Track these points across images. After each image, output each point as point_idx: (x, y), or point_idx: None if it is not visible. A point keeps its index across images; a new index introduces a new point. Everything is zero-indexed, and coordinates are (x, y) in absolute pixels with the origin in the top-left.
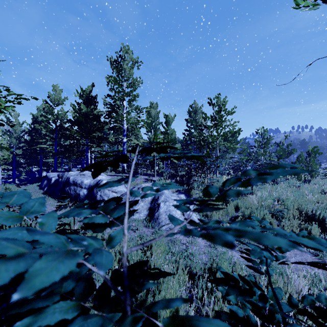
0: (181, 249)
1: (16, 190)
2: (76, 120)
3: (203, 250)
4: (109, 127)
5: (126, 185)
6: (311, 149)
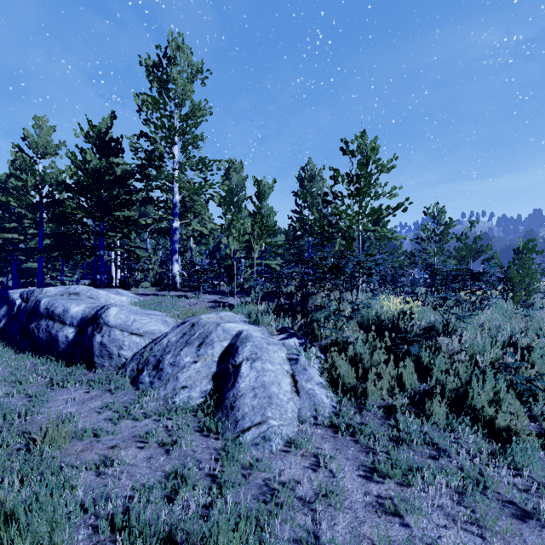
0: (298, 533)
1: None
2: (76, 184)
3: (368, 534)
4: (143, 198)
5: (170, 316)
6: (523, 244)
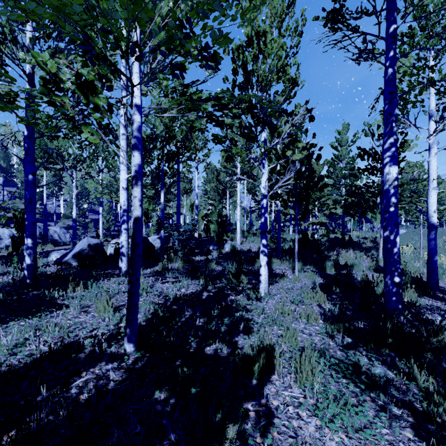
0: None
1: None
2: None
3: None
4: None
5: None
6: None
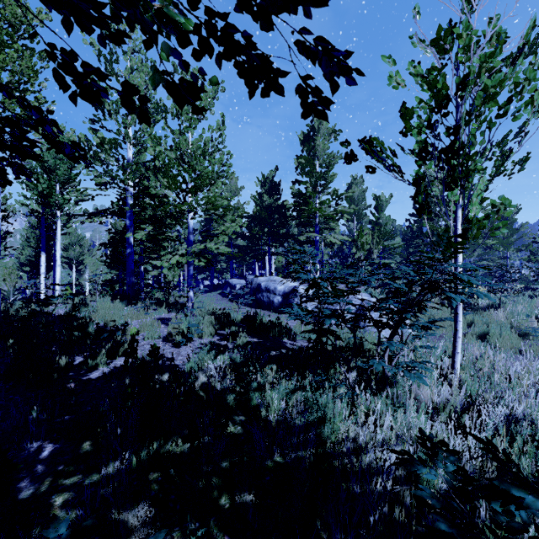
0: None
1: (201, 297)
2: (258, 216)
3: None
4: (298, 223)
5: None
6: None
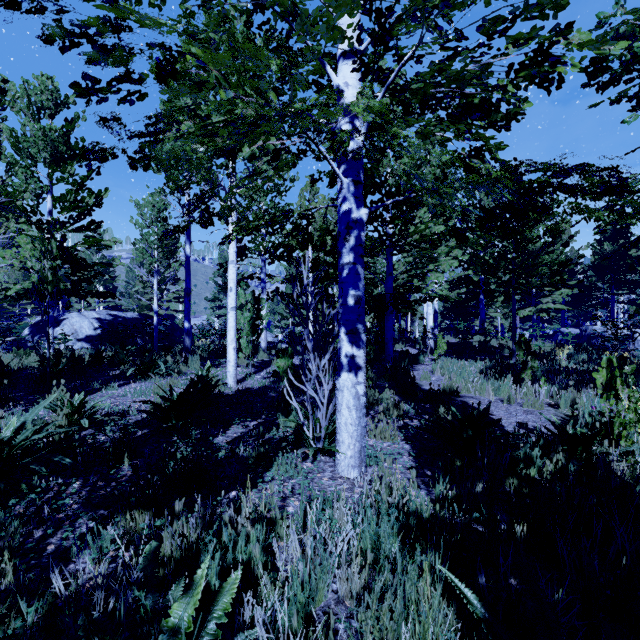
0: None
1: None
2: (596, 265)
3: None
4: None
5: None
6: None
